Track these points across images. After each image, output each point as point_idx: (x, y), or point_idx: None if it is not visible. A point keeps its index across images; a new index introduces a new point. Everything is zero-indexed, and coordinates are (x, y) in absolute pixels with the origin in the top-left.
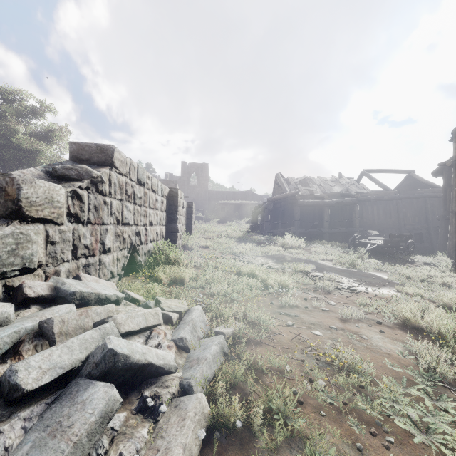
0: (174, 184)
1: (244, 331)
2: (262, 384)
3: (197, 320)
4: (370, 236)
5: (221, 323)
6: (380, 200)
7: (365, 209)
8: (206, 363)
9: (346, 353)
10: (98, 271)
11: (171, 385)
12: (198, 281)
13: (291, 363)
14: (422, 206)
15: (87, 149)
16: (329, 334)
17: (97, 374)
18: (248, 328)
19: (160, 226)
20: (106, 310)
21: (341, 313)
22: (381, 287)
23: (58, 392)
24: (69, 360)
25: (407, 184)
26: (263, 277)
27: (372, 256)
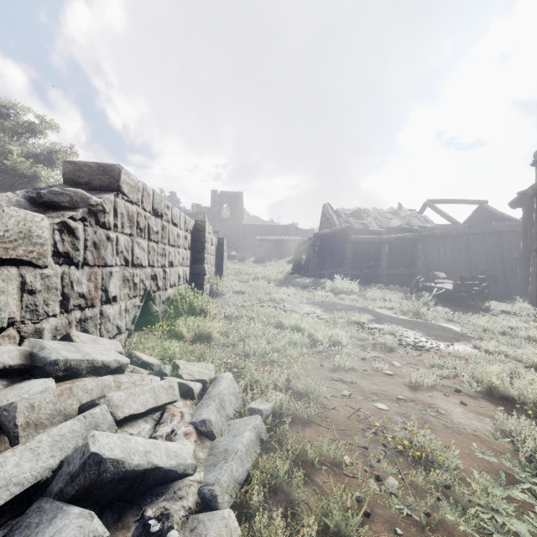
0: (203, 216)
1: (287, 407)
2: (314, 487)
3: (226, 393)
4: (436, 279)
5: (258, 395)
6: (447, 236)
7: (430, 246)
8: (236, 458)
9: (423, 436)
10: (99, 326)
11: (186, 494)
12: (229, 337)
13: (350, 452)
14: (496, 243)
15: (86, 170)
16: (397, 408)
17: (73, 492)
18: (292, 400)
19: (183, 268)
20: (100, 385)
21: (409, 378)
22: (454, 342)
23: (11, 524)
24: (32, 471)
25: (479, 217)
26: (310, 331)
27: (439, 303)
